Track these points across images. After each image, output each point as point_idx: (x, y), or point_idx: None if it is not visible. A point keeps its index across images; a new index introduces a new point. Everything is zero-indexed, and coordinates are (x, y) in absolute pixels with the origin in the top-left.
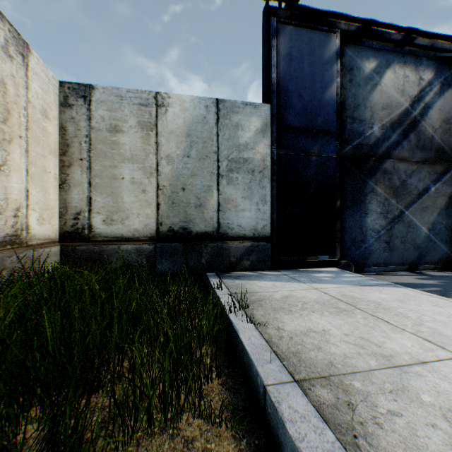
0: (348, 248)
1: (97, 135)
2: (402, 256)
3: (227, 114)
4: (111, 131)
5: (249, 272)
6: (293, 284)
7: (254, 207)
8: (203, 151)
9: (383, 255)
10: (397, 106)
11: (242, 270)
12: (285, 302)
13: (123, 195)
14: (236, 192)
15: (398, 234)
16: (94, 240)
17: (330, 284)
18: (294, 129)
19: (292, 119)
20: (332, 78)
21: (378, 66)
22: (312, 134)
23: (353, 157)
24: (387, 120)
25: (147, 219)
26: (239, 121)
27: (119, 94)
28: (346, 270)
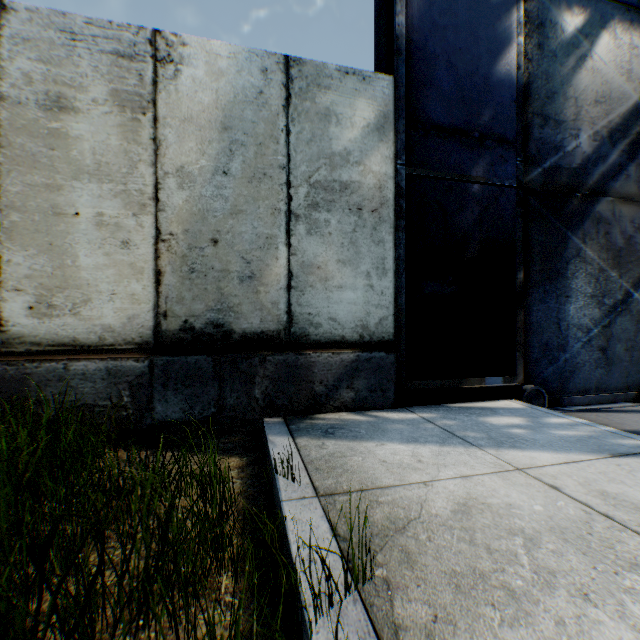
0: (535, 361)
1: (15, 114)
2: (626, 374)
3: (306, 89)
4: (48, 107)
5: (353, 413)
6: (459, 454)
7: (362, 282)
8: (256, 163)
9: (596, 373)
10: (620, 100)
11: (338, 410)
12: (474, 537)
13: (78, 252)
14: (325, 250)
15: (621, 334)
16: (8, 351)
17: (543, 453)
18: (438, 129)
19: (434, 109)
20: (510, 36)
21: (588, 23)
22: (473, 141)
23: (544, 190)
24: (603, 124)
25: (134, 304)
26: (331, 105)
27: (67, 27)
28: (534, 403)
